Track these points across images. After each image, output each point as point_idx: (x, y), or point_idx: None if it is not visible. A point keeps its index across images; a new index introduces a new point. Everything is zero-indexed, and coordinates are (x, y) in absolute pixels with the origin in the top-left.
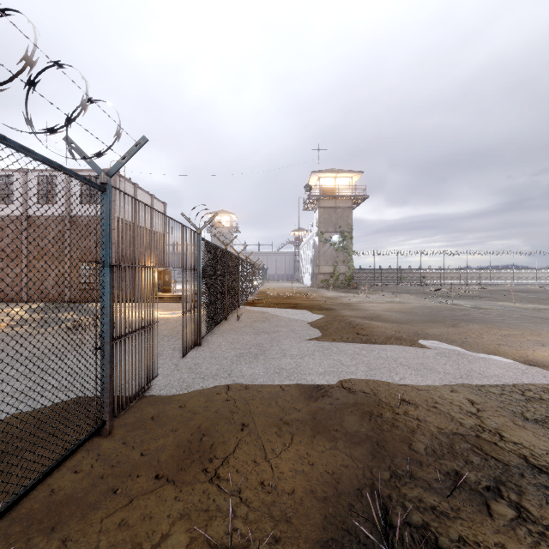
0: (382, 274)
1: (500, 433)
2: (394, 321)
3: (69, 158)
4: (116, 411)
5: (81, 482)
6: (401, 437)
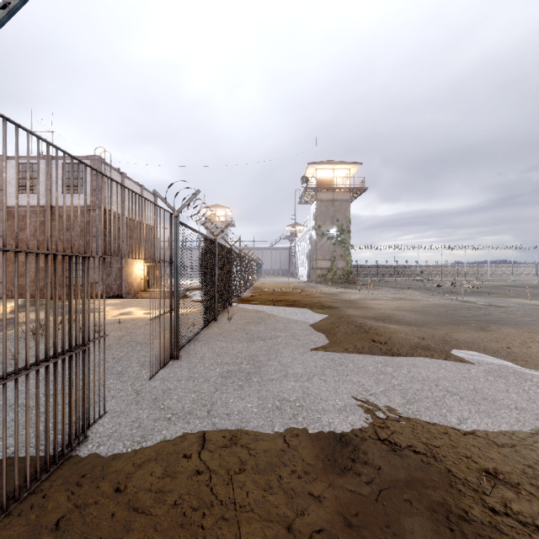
0: (378, 268)
1: None
2: (409, 322)
3: None
4: None
5: None
6: None
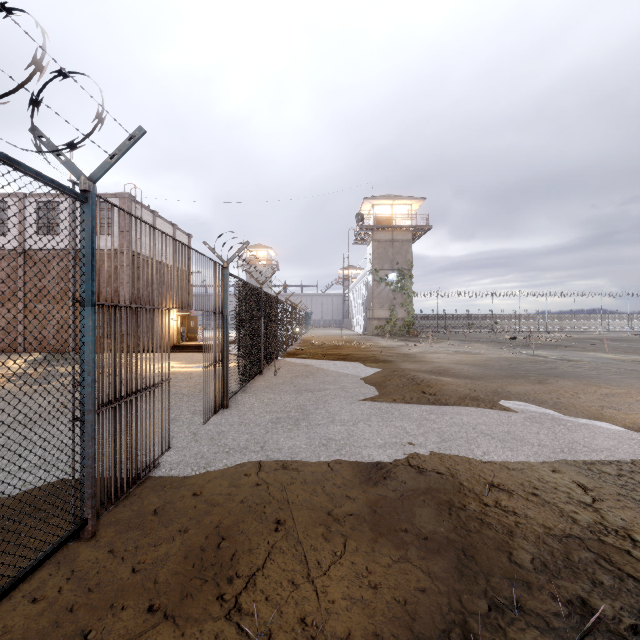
0: (446, 319)
1: (631, 536)
2: (466, 376)
3: (28, 150)
4: (106, 502)
5: (38, 619)
6: (496, 541)
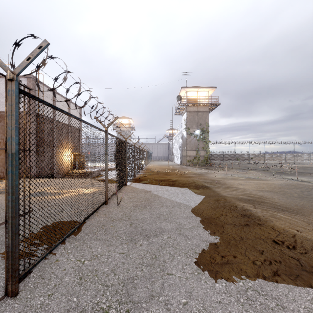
0: (223, 156)
1: None
2: (285, 207)
3: None
4: None
5: None
6: None
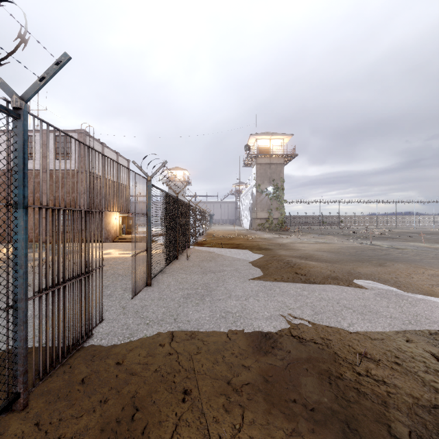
0: (307, 219)
1: None
2: (326, 260)
3: None
4: (41, 373)
5: None
6: (374, 412)
